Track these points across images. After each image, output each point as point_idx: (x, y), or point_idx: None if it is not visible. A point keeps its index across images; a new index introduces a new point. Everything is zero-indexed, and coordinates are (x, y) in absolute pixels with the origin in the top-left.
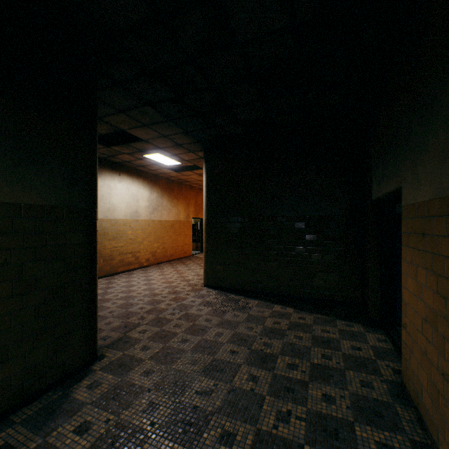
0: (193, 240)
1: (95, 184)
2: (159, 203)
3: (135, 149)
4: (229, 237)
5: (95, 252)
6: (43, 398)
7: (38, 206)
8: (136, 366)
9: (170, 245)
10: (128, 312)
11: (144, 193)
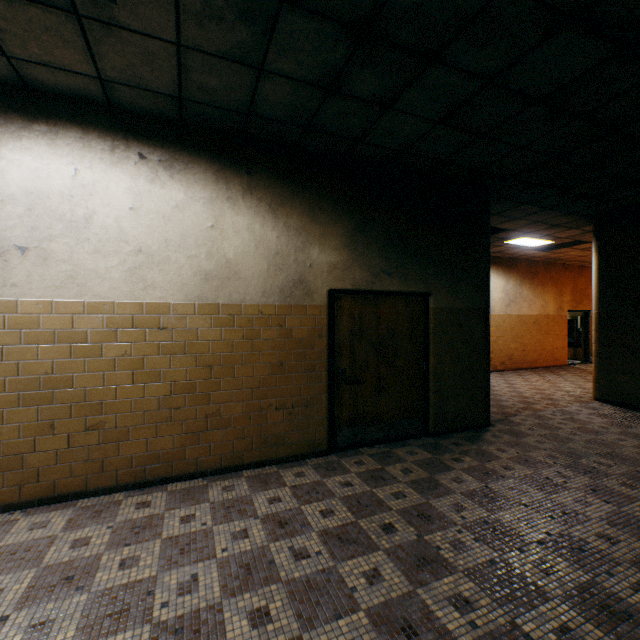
0: (568, 343)
1: (488, 290)
2: (516, 293)
3: (494, 239)
4: (637, 337)
5: (488, 342)
6: (463, 432)
7: (460, 309)
8: (526, 436)
9: (532, 347)
10: (500, 405)
11: (497, 283)
